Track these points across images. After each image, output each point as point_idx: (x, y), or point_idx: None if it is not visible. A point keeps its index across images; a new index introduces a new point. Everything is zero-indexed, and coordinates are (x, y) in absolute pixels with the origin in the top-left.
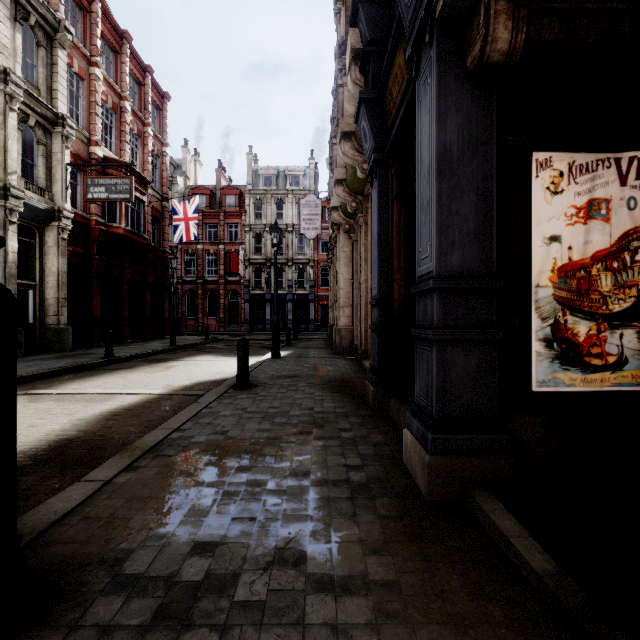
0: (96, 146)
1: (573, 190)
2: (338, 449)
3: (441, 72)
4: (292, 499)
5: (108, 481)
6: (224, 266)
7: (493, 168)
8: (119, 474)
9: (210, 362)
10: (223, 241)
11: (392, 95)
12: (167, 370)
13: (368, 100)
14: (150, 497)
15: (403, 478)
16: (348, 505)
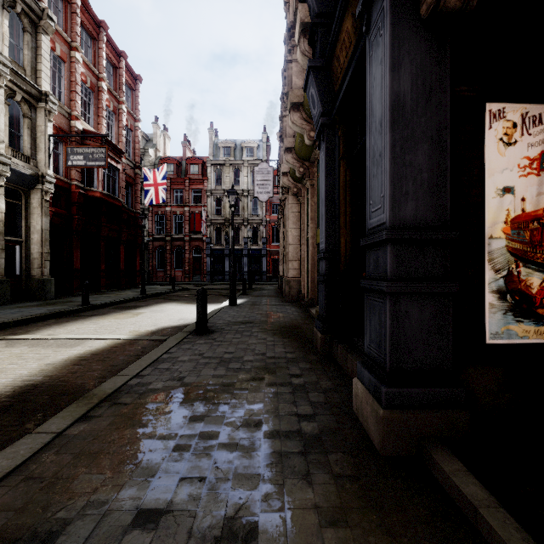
0: (76, 120)
1: (526, 141)
2: (289, 396)
3: (394, 21)
4: (244, 454)
5: (60, 433)
6: (189, 225)
7: (447, 118)
8: (72, 425)
9: (174, 309)
10: (188, 204)
11: (339, 61)
12: (135, 316)
13: (316, 68)
14: (99, 452)
15: (355, 429)
16: (301, 461)
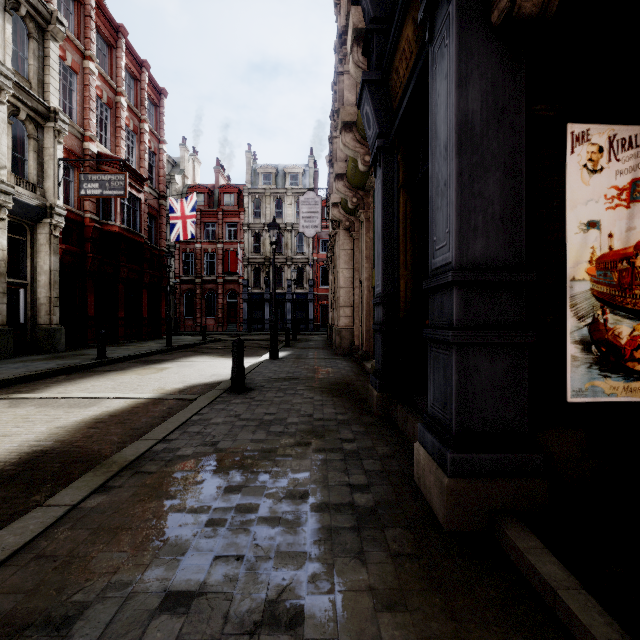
0: (90, 142)
1: (614, 168)
2: (340, 464)
3: (462, 29)
4: (287, 530)
5: (74, 506)
6: (222, 265)
7: (522, 141)
8: (89, 496)
9: (206, 363)
10: (221, 240)
11: (398, 74)
12: (160, 372)
13: (372, 82)
14: (120, 527)
15: (416, 501)
16: (353, 538)
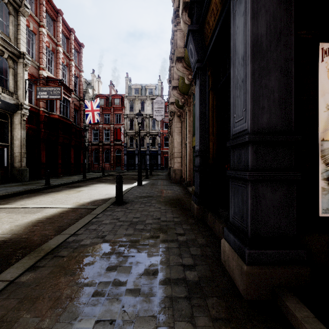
0: (43, 70)
1: None
2: (176, 250)
3: None
4: (144, 299)
5: (12, 281)
6: (113, 136)
7: (292, 53)
8: (23, 273)
9: (103, 188)
10: (113, 123)
11: (209, 24)
12: (78, 192)
13: (193, 31)
14: (38, 297)
15: (224, 277)
16: (186, 305)
